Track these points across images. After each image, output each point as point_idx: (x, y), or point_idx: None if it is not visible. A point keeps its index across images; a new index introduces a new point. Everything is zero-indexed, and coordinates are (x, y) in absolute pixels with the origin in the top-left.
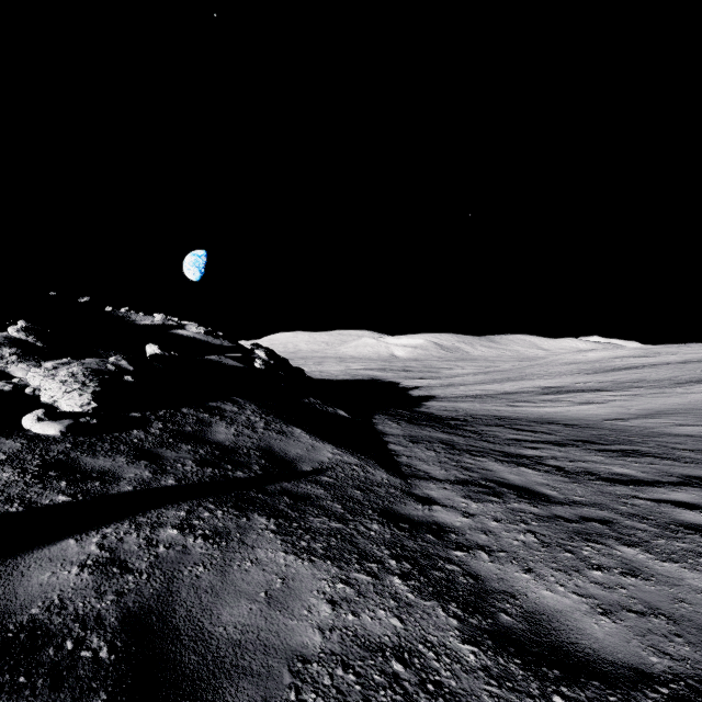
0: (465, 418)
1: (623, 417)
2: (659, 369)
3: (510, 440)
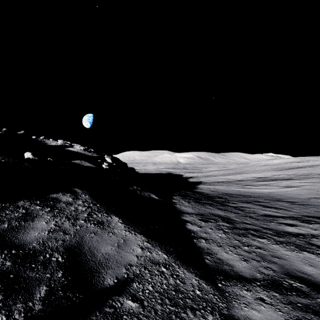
0: (225, 196)
1: (319, 196)
2: (315, 168)
3: (266, 216)
